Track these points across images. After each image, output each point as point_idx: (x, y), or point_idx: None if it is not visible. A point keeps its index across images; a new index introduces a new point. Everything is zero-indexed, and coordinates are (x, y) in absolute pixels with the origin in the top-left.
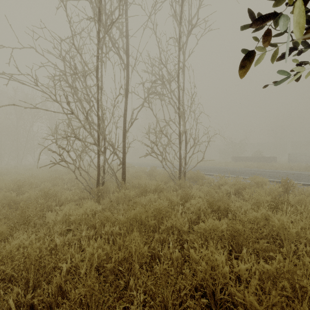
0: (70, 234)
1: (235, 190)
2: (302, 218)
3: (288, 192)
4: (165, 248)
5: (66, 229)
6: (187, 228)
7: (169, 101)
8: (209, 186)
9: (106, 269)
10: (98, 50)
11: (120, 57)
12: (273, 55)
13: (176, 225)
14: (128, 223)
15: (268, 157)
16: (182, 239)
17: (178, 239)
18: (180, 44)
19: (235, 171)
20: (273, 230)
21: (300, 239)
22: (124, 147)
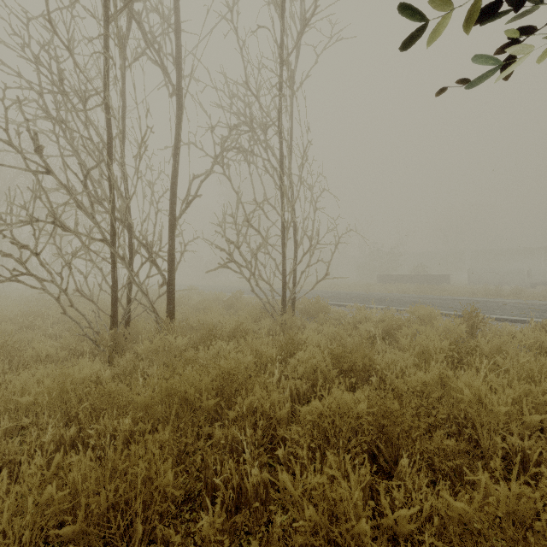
0: (9, 441)
1: (383, 331)
2: (509, 382)
3: (475, 333)
4: (229, 466)
5: (19, 426)
6: (288, 411)
7: (263, 165)
8: (338, 325)
9: (58, 540)
10: (105, 39)
11: (164, 70)
12: (469, 16)
13: (260, 409)
14: (163, 405)
15: (436, 276)
16: (277, 434)
17: (268, 436)
18: (282, 52)
19: (383, 298)
20: (458, 408)
21: (508, 423)
22: (172, 251)
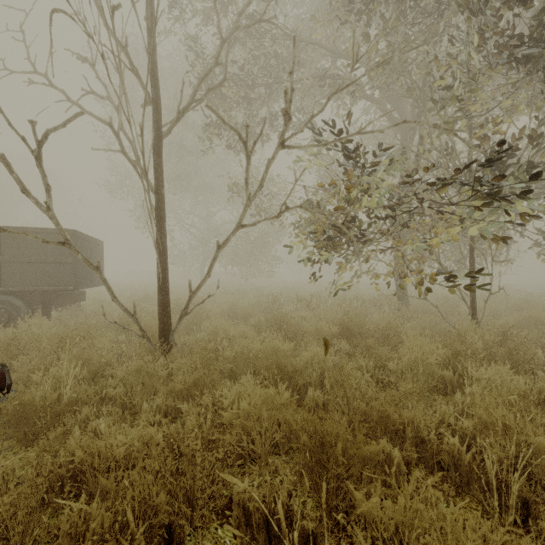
0: None
1: None
2: None
3: None
4: None
5: None
6: None
7: None
8: None
9: None
10: None
11: None
12: None
13: None
14: None
15: None
16: None
17: None
18: None
19: None
20: None
21: None
22: None
